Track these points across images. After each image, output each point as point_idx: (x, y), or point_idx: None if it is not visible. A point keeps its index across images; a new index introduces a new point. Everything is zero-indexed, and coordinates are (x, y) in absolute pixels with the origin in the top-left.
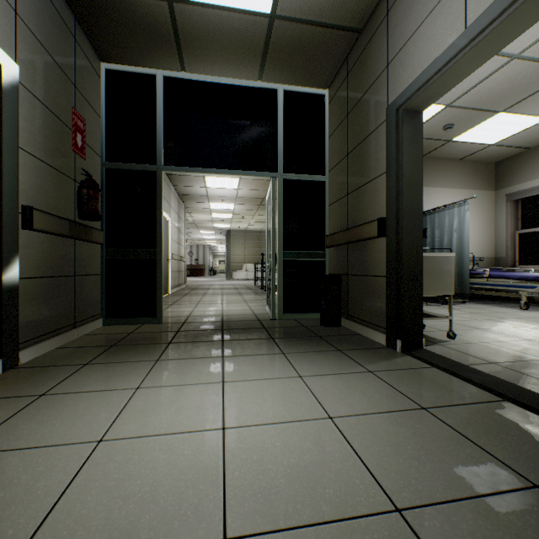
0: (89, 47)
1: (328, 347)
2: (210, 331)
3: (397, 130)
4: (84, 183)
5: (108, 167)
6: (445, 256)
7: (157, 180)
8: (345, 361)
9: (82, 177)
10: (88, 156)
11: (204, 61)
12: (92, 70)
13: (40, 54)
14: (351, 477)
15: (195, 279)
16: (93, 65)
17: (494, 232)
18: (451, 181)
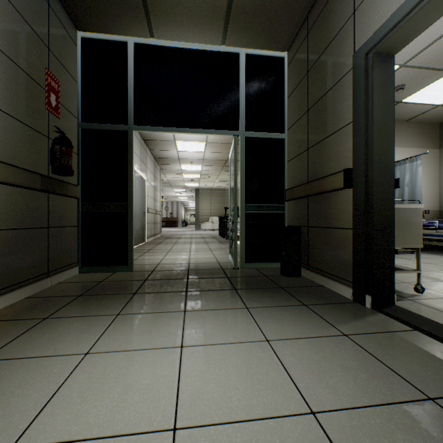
0: (64, 15)
1: (293, 301)
2: (175, 280)
3: (367, 76)
4: (57, 139)
5: (83, 127)
6: (412, 208)
7: (128, 139)
8: (314, 320)
9: (57, 135)
10: (62, 115)
11: (170, 26)
12: (67, 36)
13: (7, 10)
14: None
15: (170, 229)
16: (69, 32)
17: (439, 187)
18: (399, 140)
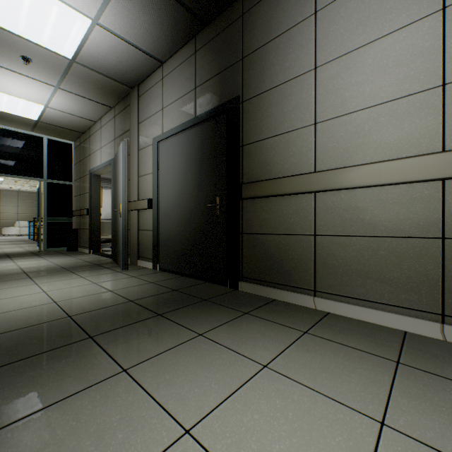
0: None
1: (64, 255)
2: None
3: (92, 180)
4: None
5: None
6: None
7: None
8: (67, 256)
9: None
10: None
11: None
12: None
13: None
14: (51, 264)
15: None
16: None
17: None
18: None
